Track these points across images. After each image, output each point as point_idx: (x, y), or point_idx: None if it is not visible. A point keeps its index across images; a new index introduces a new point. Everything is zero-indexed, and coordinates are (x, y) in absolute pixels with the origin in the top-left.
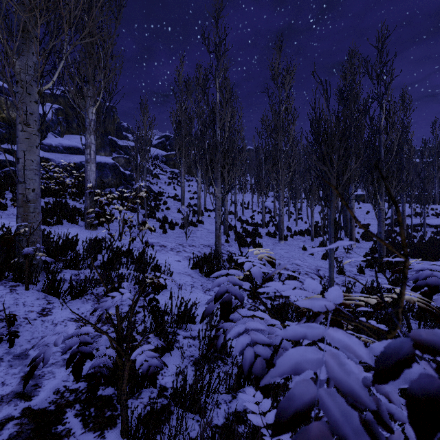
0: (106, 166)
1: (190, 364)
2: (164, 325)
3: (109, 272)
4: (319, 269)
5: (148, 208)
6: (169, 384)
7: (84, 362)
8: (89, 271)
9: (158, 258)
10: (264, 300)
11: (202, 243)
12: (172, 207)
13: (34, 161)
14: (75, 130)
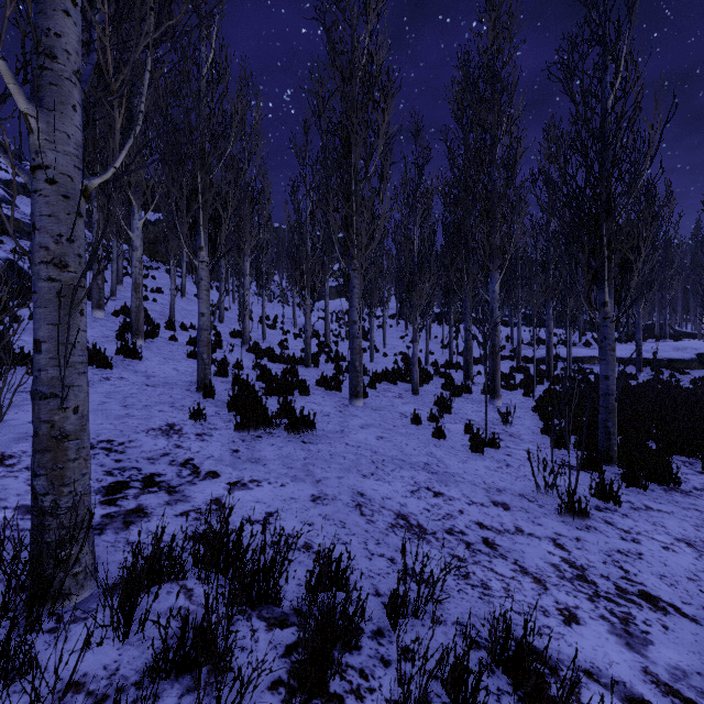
0: None
1: None
2: None
3: None
4: (502, 501)
5: None
6: None
7: None
8: None
9: None
10: None
11: None
12: None
13: None
14: None
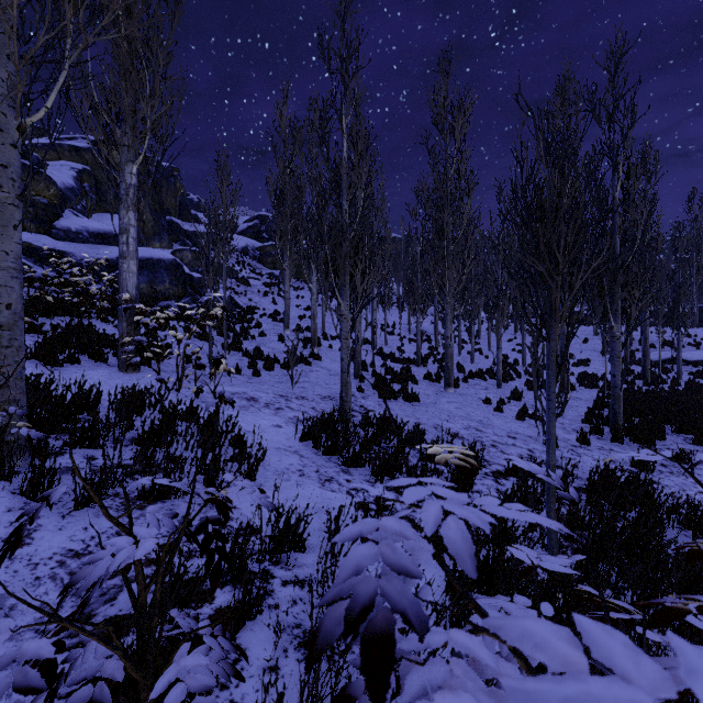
0: (160, 265)
1: (294, 646)
2: (245, 563)
3: (120, 482)
4: (514, 436)
5: (230, 334)
6: (250, 699)
7: (48, 698)
8: (117, 449)
9: (243, 421)
10: (426, 496)
11: (319, 392)
12: (269, 332)
13: (9, 253)
14: (111, 205)
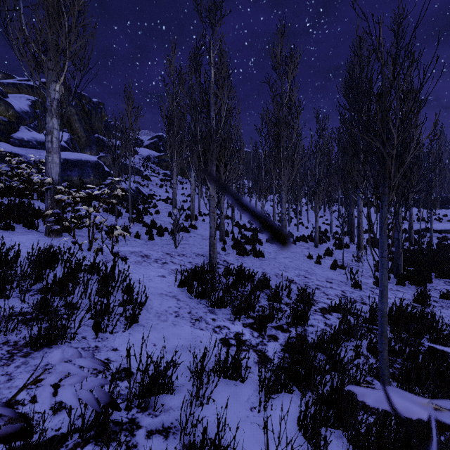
0: (87, 164)
1: None
2: (107, 420)
3: None
4: (330, 281)
5: (135, 212)
6: None
7: None
8: (23, 298)
9: (136, 272)
10: (273, 331)
11: (194, 251)
12: (162, 210)
13: None
14: None
